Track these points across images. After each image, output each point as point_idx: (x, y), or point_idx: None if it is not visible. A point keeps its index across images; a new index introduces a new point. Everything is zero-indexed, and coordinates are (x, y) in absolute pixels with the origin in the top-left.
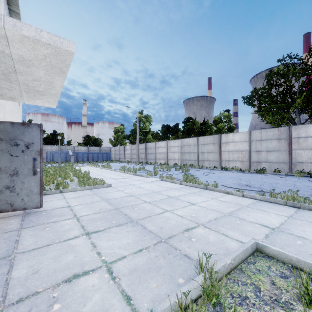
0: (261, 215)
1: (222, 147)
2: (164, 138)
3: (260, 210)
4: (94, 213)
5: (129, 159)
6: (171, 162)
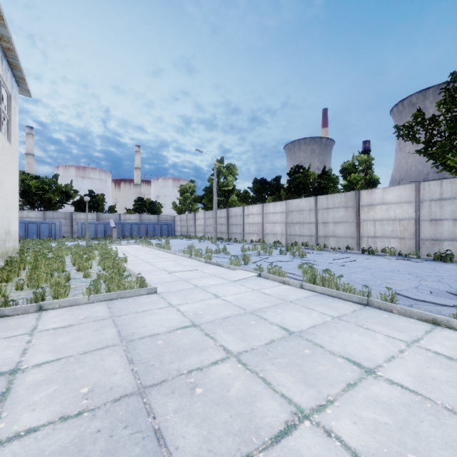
0: None
1: (361, 214)
2: (257, 200)
3: None
4: (57, 421)
5: (202, 234)
6: (269, 239)
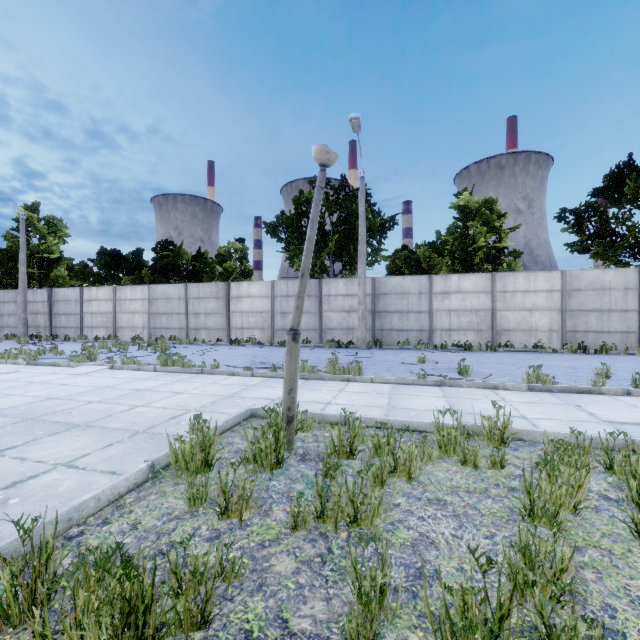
0: (267, 391)
1: (231, 306)
2: (105, 278)
3: (267, 387)
4: None
5: None
6: (125, 334)
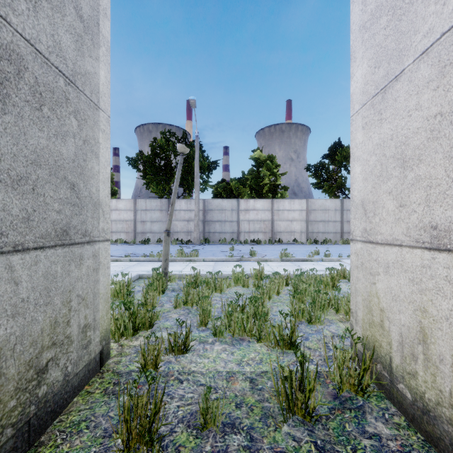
0: (143, 268)
1: None
2: None
3: (142, 266)
4: None
5: None
6: None
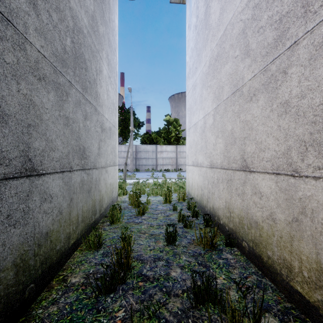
0: None
1: None
2: None
3: None
4: None
5: None
6: None
